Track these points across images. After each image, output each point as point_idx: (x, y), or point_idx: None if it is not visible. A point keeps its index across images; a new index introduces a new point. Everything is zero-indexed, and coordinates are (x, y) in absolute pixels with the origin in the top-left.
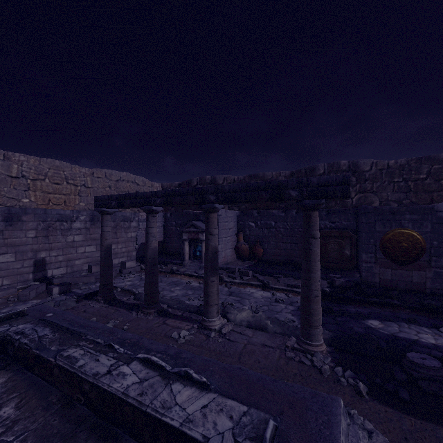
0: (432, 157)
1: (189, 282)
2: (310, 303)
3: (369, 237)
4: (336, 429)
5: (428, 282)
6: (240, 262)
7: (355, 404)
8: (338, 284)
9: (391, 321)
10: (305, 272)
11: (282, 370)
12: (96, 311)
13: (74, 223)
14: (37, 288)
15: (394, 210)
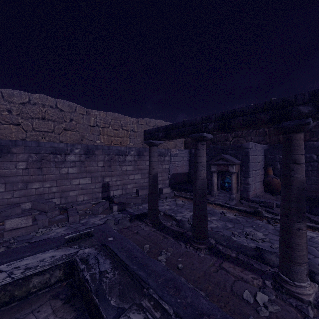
0: None
1: (223, 212)
2: None
3: None
4: None
5: None
6: (271, 196)
7: None
8: None
9: None
10: None
11: None
12: (147, 235)
13: (127, 156)
14: (103, 205)
15: None
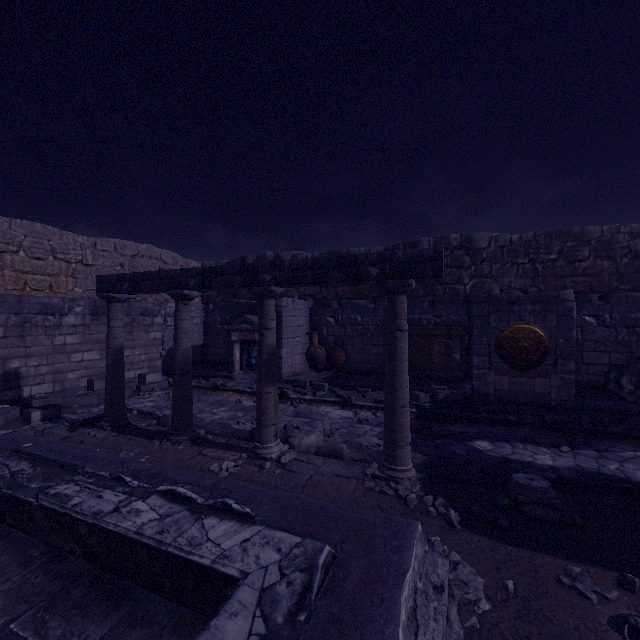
0: (565, 231)
1: (239, 400)
2: (395, 416)
3: (481, 334)
4: (407, 553)
5: (553, 391)
6: (314, 373)
7: (443, 536)
8: (442, 397)
9: (504, 441)
10: (389, 375)
11: (357, 503)
12: (100, 442)
13: (65, 317)
14: (6, 414)
15: (512, 298)
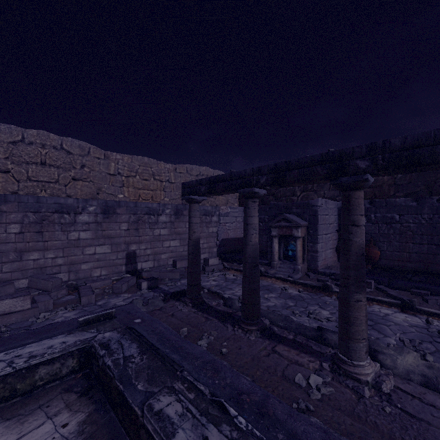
0: None
1: (284, 288)
2: None
3: None
4: None
5: None
6: None
7: None
8: None
9: None
10: None
11: None
12: (185, 317)
13: (160, 216)
14: (128, 281)
15: None
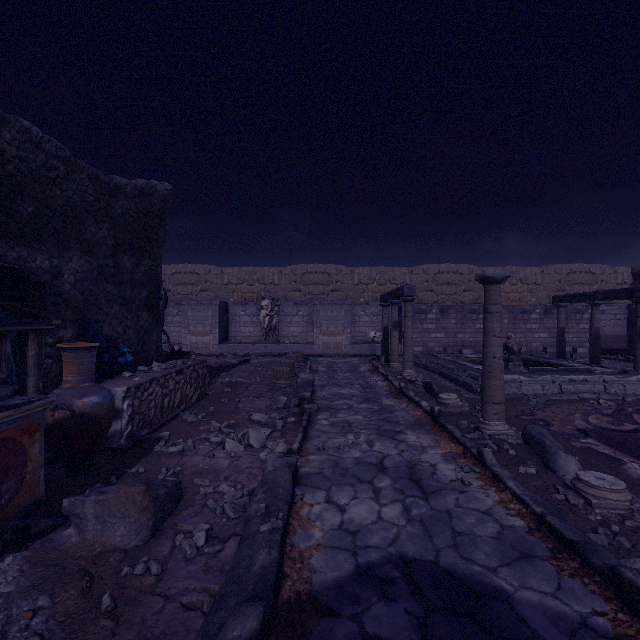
0: None
1: None
2: None
3: None
4: None
5: None
6: None
7: None
8: None
9: None
10: None
11: None
12: None
13: (531, 315)
14: None
15: None
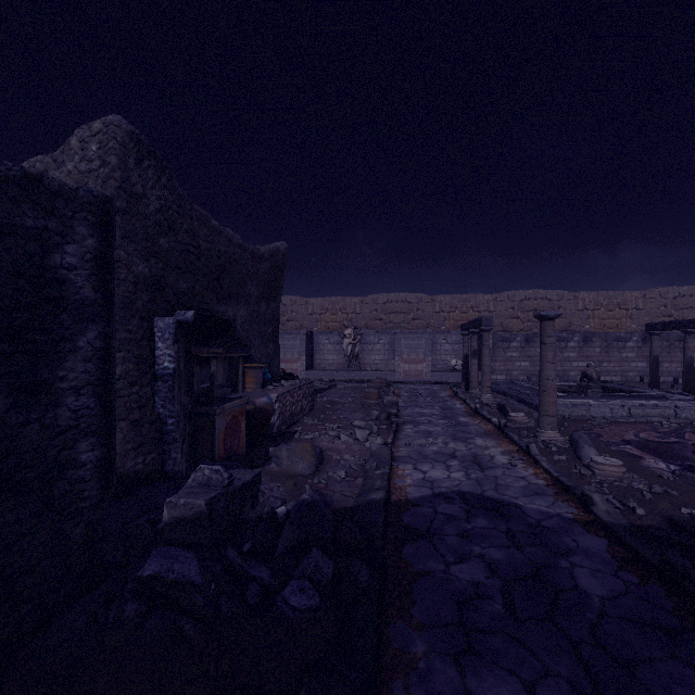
0: None
1: None
2: None
3: None
4: None
5: None
6: None
7: None
8: None
9: None
10: None
11: None
12: None
13: (627, 343)
14: None
15: None
